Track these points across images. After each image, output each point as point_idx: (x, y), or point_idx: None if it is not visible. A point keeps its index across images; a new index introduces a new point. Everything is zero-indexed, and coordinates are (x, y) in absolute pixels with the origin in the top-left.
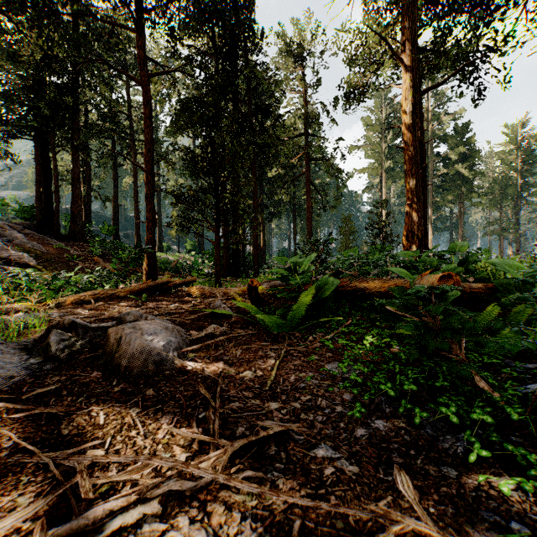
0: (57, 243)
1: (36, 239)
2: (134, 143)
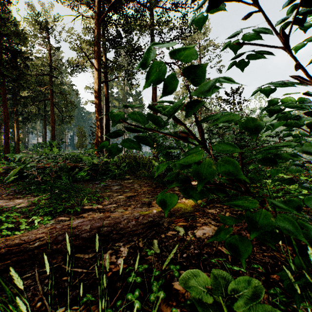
0: None
1: None
2: None
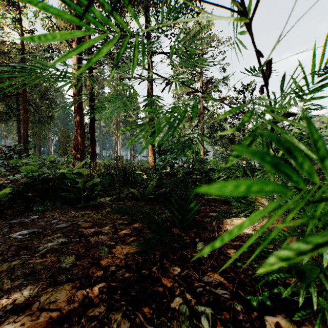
0: None
1: None
2: None
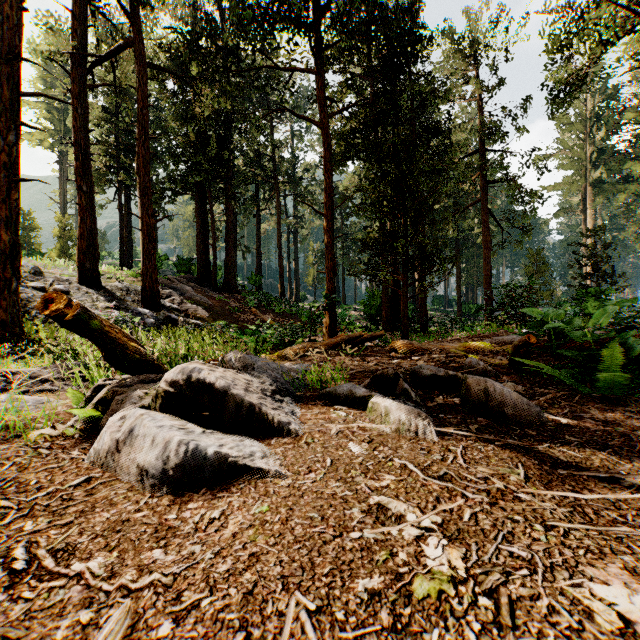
0: (217, 295)
1: (200, 292)
2: (278, 186)
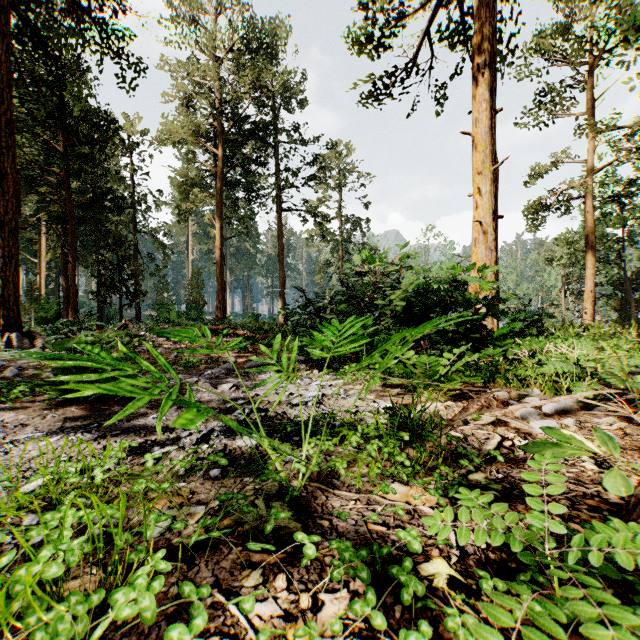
0: None
1: None
2: None
